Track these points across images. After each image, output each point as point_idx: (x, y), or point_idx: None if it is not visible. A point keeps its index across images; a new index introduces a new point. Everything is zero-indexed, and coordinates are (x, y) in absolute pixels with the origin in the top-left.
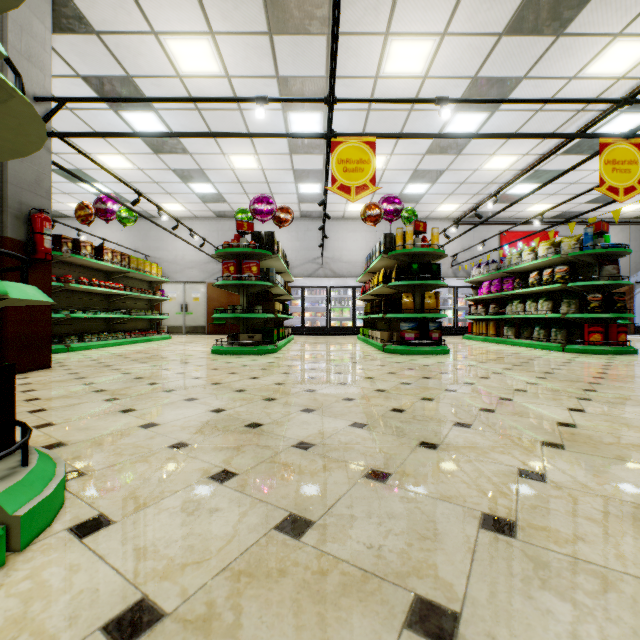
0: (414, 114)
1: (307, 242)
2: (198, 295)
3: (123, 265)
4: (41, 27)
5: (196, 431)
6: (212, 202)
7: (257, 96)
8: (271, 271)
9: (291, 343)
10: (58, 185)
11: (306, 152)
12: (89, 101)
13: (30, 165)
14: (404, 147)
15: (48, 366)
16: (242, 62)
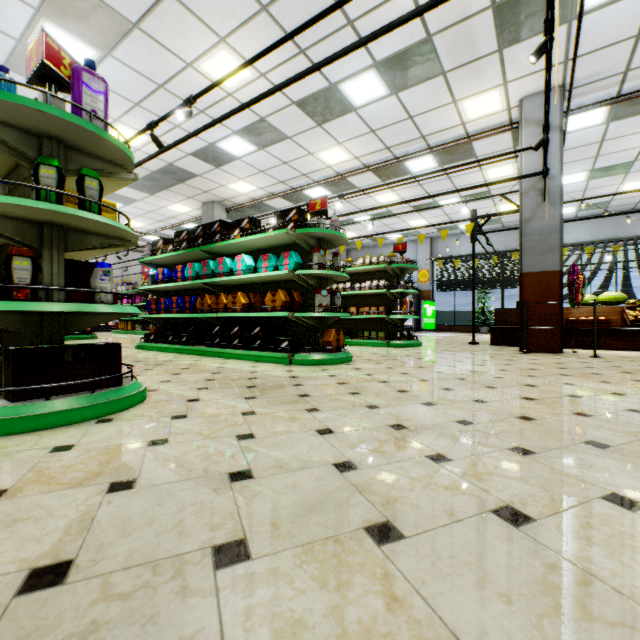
0: None
1: None
2: None
3: None
4: None
5: None
6: None
7: None
8: None
9: None
10: None
11: None
12: None
13: None
14: None
15: None
16: None
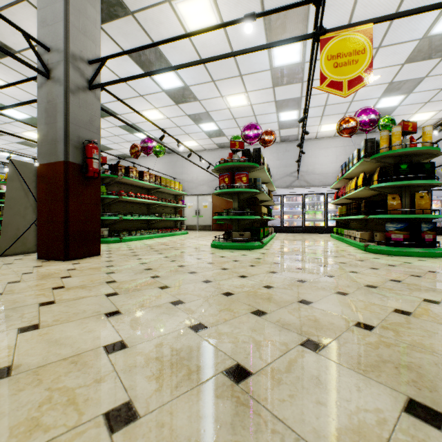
0: (397, 20)
1: (285, 160)
2: (206, 203)
3: (156, 183)
4: (93, 11)
5: (159, 373)
6: (215, 137)
7: (245, 14)
8: (258, 180)
9: (273, 239)
10: (124, 136)
11: (286, 83)
12: (120, 55)
13: (85, 110)
14: (381, 60)
15: (98, 254)
16: (234, 8)
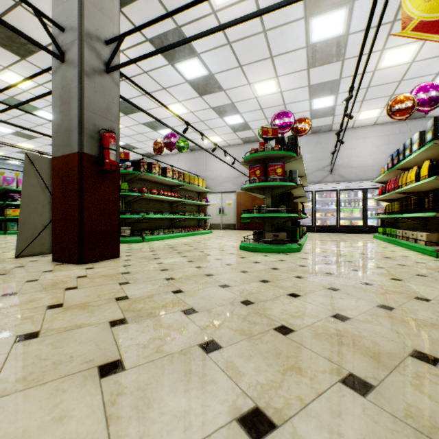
0: None
1: (316, 153)
2: (230, 201)
3: (179, 180)
4: None
5: None
6: (240, 131)
7: None
8: (294, 173)
9: (308, 240)
10: (148, 134)
11: (324, 63)
12: (139, 29)
13: (102, 95)
14: None
15: (116, 256)
16: None
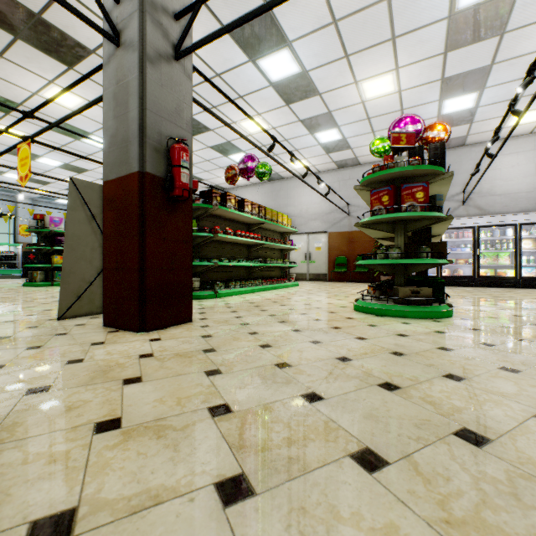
0: None
1: None
2: (320, 244)
3: (260, 216)
4: None
5: None
6: (335, 151)
7: None
8: (438, 199)
9: None
10: (216, 161)
11: (471, 41)
12: None
13: (170, 92)
14: None
15: (188, 320)
16: None
